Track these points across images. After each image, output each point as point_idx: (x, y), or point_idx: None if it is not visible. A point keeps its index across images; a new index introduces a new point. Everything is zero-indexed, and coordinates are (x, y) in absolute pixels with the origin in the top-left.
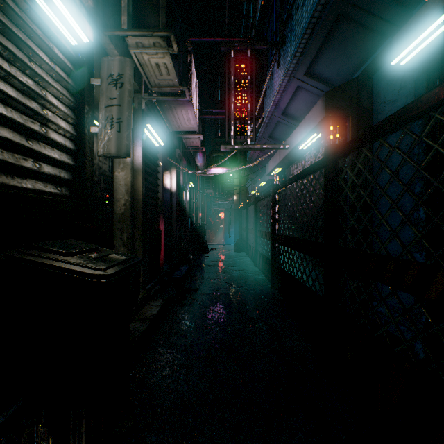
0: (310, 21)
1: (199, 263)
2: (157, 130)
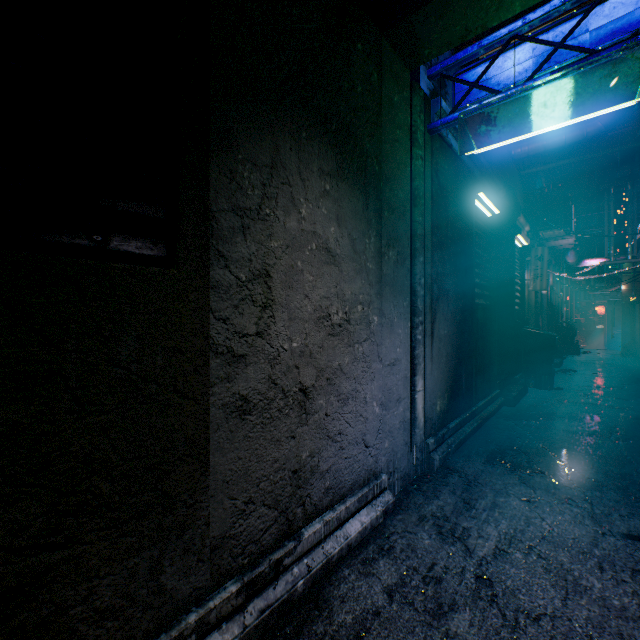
0: None
1: (570, 360)
2: None
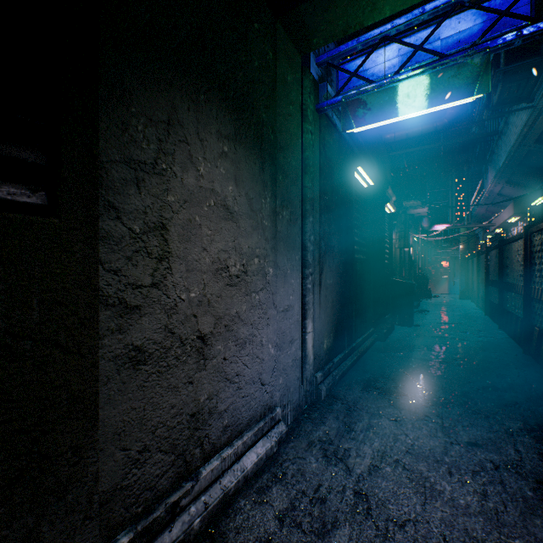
0: (498, 171)
1: (424, 303)
2: None
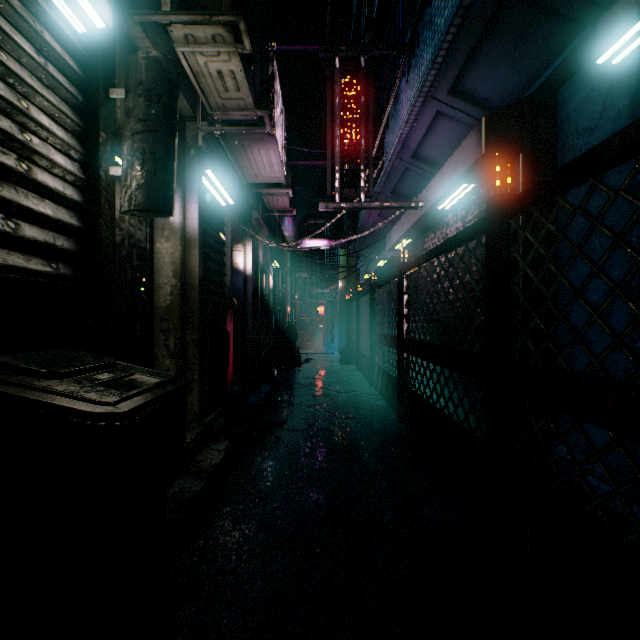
0: (460, 4)
1: (287, 381)
2: (223, 180)
